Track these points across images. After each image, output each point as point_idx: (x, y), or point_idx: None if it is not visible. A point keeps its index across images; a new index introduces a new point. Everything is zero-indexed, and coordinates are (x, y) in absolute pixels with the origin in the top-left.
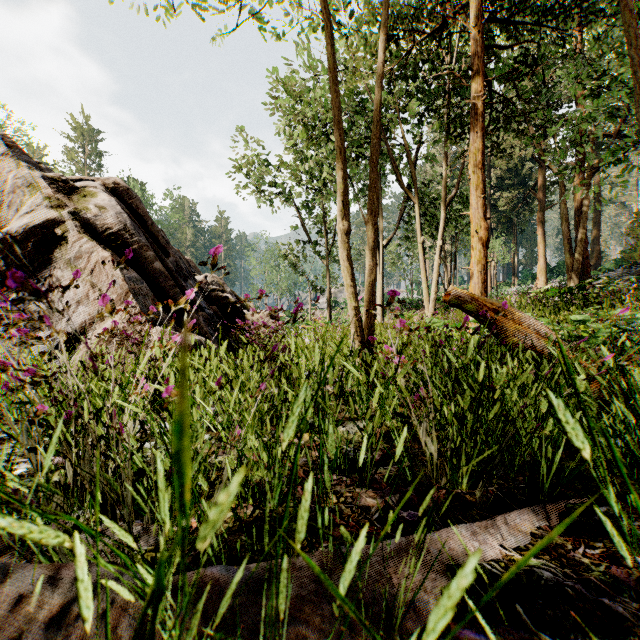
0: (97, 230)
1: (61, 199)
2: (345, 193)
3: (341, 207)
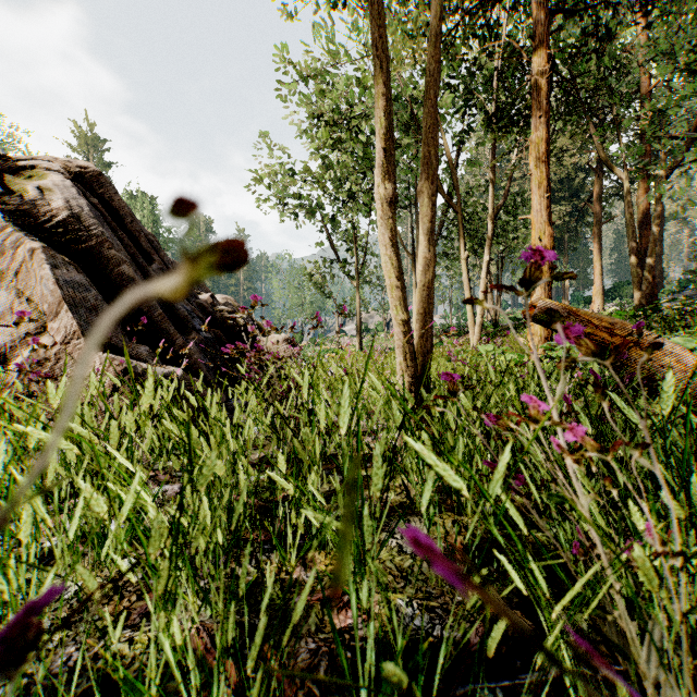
0: (36, 218)
1: None
2: (388, 136)
3: (382, 159)
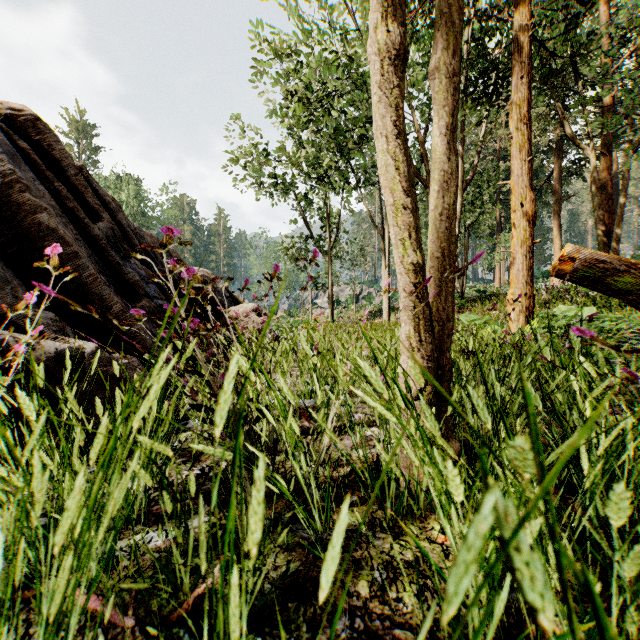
0: None
1: None
2: None
3: None
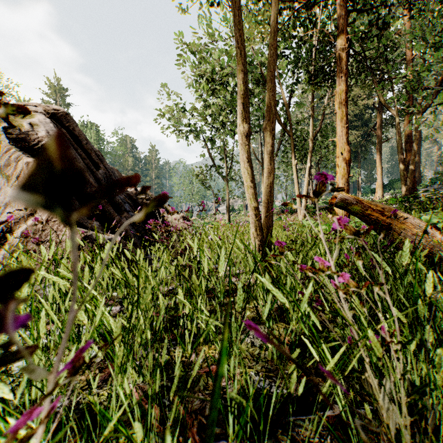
0: (28, 142)
1: None
2: (246, 95)
3: (242, 109)
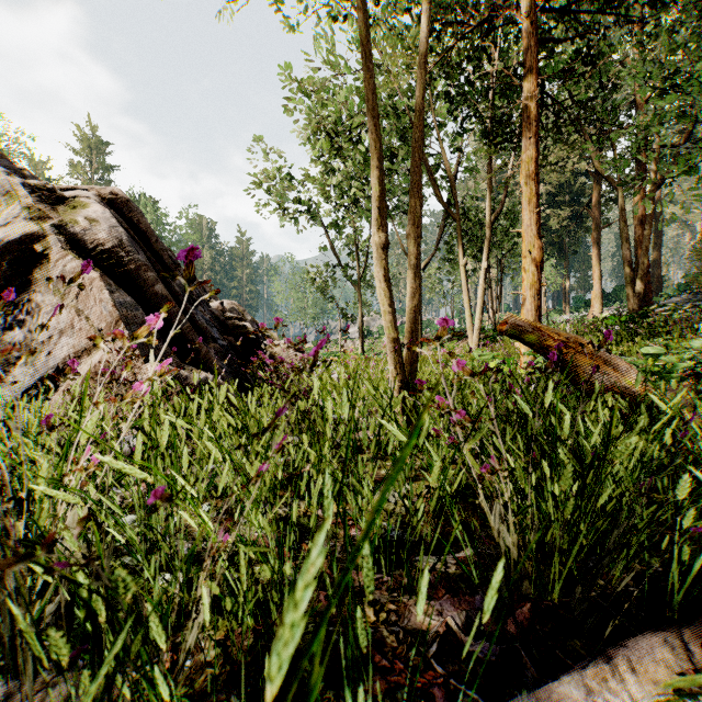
0: (86, 246)
1: (44, 210)
2: (382, 198)
3: (377, 215)
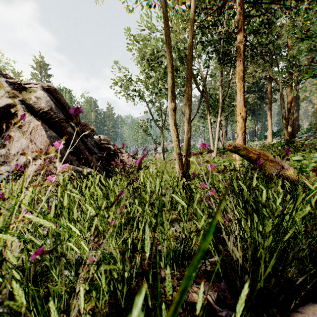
0: (35, 110)
1: (16, 93)
2: (173, 86)
3: (171, 94)
